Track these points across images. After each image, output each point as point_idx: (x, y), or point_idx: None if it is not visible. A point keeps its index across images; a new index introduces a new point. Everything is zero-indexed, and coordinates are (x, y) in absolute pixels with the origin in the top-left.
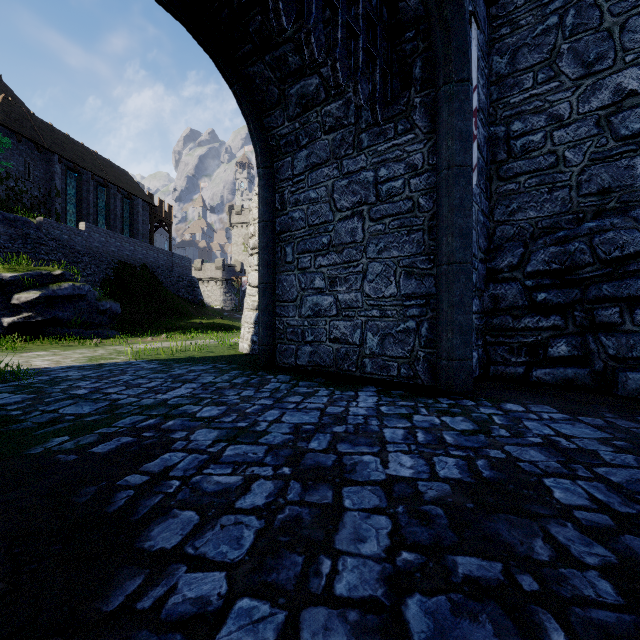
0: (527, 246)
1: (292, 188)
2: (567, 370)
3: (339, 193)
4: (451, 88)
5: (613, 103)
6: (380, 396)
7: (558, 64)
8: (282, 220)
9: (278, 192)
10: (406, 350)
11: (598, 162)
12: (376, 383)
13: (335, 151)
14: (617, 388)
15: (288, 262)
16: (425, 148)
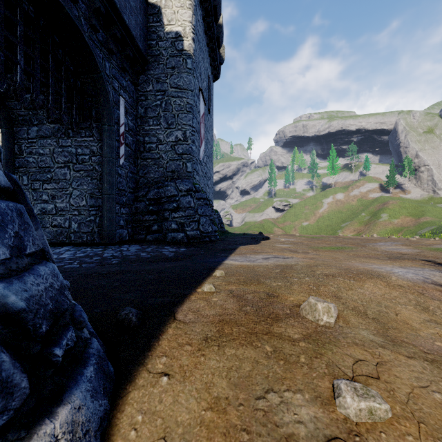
0: (149, 188)
1: (27, 144)
2: (156, 235)
3: (57, 154)
4: (106, 127)
5: (175, 141)
6: (74, 247)
7: (160, 120)
8: (20, 160)
9: (17, 144)
10: (90, 229)
11: (172, 160)
12: (76, 244)
13: (55, 133)
14: (167, 239)
15: (25, 184)
16: (98, 146)
